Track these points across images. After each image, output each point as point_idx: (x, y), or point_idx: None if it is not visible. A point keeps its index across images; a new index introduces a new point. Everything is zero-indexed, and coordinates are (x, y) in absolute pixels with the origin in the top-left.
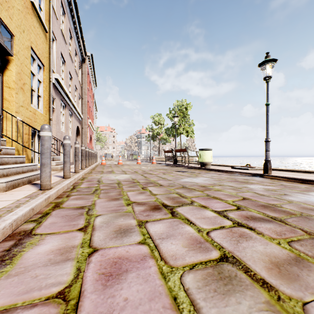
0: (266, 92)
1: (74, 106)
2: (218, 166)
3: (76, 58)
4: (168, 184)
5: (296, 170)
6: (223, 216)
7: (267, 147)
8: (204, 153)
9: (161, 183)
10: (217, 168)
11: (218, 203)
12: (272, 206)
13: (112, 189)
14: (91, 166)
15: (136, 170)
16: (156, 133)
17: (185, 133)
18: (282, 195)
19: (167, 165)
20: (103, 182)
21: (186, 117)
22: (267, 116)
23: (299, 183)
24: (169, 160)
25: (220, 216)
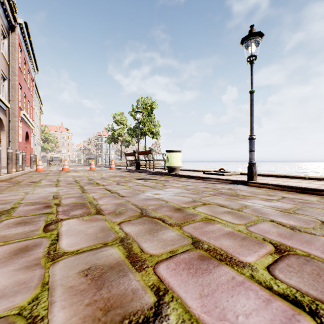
0: (251, 76)
1: None
2: (187, 171)
3: None
4: (115, 206)
5: (274, 175)
6: None
7: (252, 146)
8: (172, 156)
9: (102, 204)
10: (187, 174)
11: (241, 296)
12: None
13: None
14: (12, 173)
15: (79, 179)
16: (118, 134)
17: (150, 134)
18: (323, 225)
19: (128, 170)
20: None
21: (151, 117)
22: (252, 106)
23: (299, 193)
24: (131, 164)
25: None
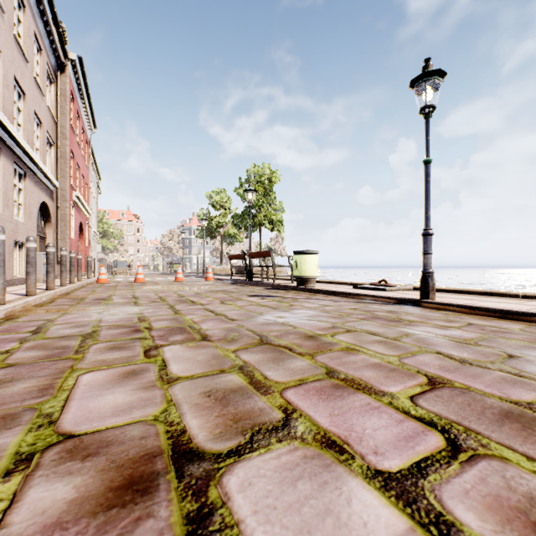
0: (425, 137)
1: (30, 156)
2: (327, 284)
3: (40, 57)
4: (225, 332)
5: (468, 291)
6: (435, 527)
7: (428, 246)
8: (304, 260)
9: (207, 329)
10: (327, 288)
11: (373, 417)
12: (535, 415)
13: (42, 362)
14: (67, 286)
15: (164, 294)
16: (217, 224)
17: (269, 224)
18: (508, 359)
19: (235, 282)
20: (48, 332)
21: (270, 196)
22: (427, 184)
23: (498, 319)
24: (239, 273)
25: (423, 529)
